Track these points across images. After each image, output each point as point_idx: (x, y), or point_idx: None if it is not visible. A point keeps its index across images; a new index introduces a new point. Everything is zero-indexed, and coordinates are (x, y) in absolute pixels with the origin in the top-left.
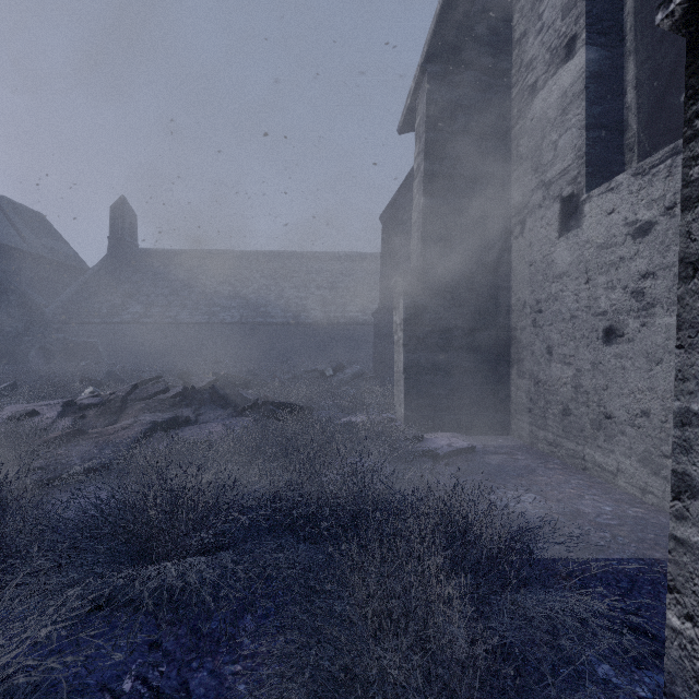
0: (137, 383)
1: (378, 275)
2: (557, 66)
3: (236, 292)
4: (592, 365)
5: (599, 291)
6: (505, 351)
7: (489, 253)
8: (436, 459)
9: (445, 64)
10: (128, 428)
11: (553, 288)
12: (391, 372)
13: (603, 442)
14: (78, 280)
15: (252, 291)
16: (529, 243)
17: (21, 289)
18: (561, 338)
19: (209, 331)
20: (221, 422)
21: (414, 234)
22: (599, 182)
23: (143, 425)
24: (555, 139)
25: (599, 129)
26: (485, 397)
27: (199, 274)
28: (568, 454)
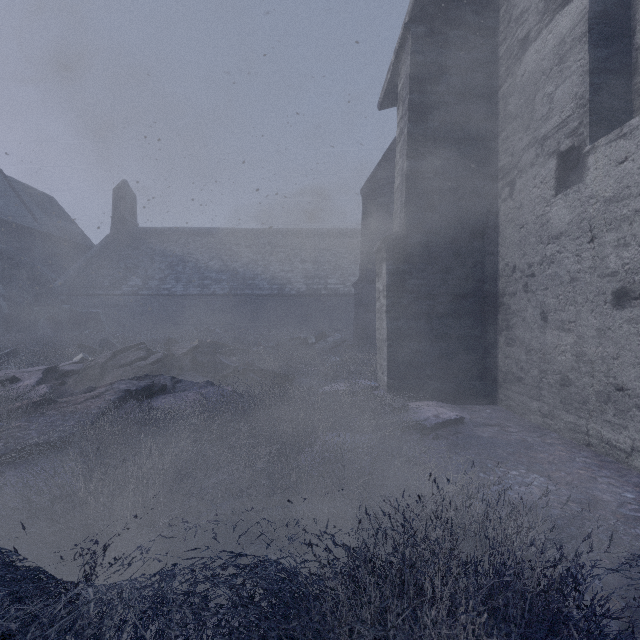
0: (118, 350)
1: (358, 250)
2: (553, 12)
3: (226, 266)
4: (598, 331)
5: (607, 249)
6: (491, 318)
7: (475, 217)
8: (423, 431)
9: (429, 24)
10: (98, 397)
11: (548, 250)
12: (372, 340)
13: (613, 417)
14: (84, 256)
15: (241, 265)
16: (519, 204)
17: (31, 264)
18: (559, 302)
19: (201, 302)
20: (197, 390)
21: (397, 199)
22: (604, 132)
23: (115, 394)
24: (551, 91)
25: (604, 74)
26: (471, 365)
27: (192, 250)
28: (567, 428)
